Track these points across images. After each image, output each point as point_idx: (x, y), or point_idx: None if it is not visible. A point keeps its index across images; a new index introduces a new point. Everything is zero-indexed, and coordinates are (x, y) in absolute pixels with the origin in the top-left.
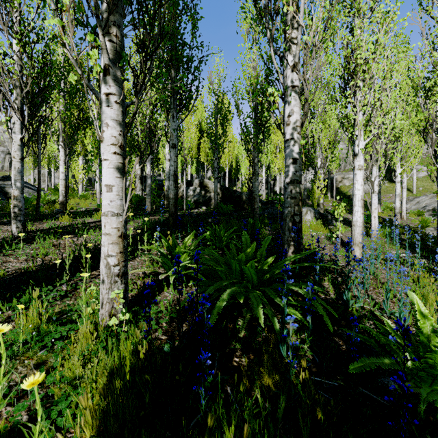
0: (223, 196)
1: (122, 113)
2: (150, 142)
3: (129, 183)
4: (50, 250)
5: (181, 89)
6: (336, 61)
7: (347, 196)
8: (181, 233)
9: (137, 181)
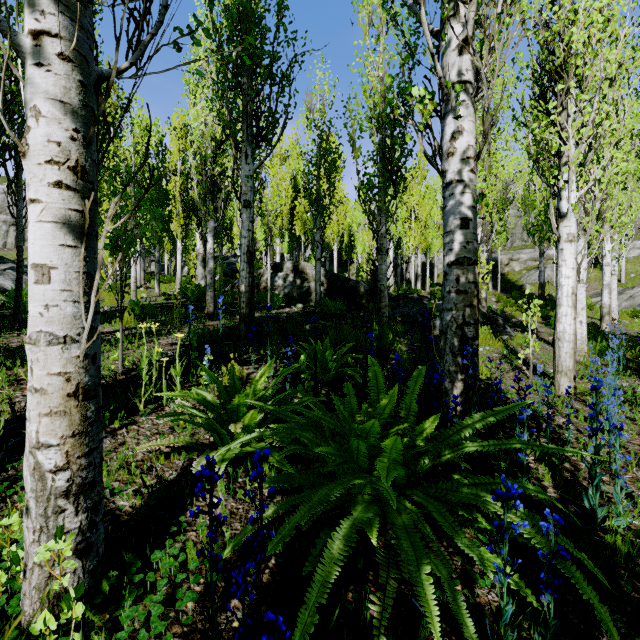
0: (329, 286)
1: (80, 88)
2: (213, 201)
3: (188, 267)
4: (5, 391)
5: (258, 108)
6: (507, 74)
7: (518, 287)
8: (258, 351)
9: (199, 264)
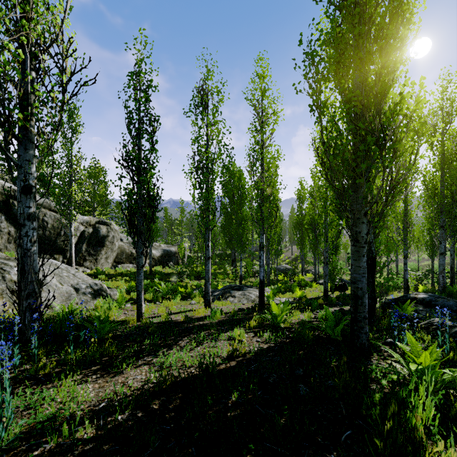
0: None
1: None
2: None
3: None
4: None
5: None
6: None
7: None
8: None
9: None
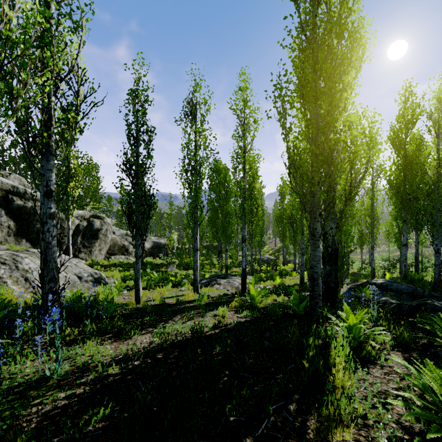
0: None
1: None
2: None
3: None
4: None
5: None
6: None
7: None
8: None
9: None
